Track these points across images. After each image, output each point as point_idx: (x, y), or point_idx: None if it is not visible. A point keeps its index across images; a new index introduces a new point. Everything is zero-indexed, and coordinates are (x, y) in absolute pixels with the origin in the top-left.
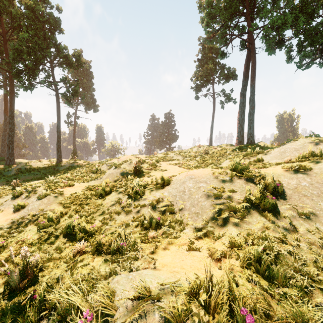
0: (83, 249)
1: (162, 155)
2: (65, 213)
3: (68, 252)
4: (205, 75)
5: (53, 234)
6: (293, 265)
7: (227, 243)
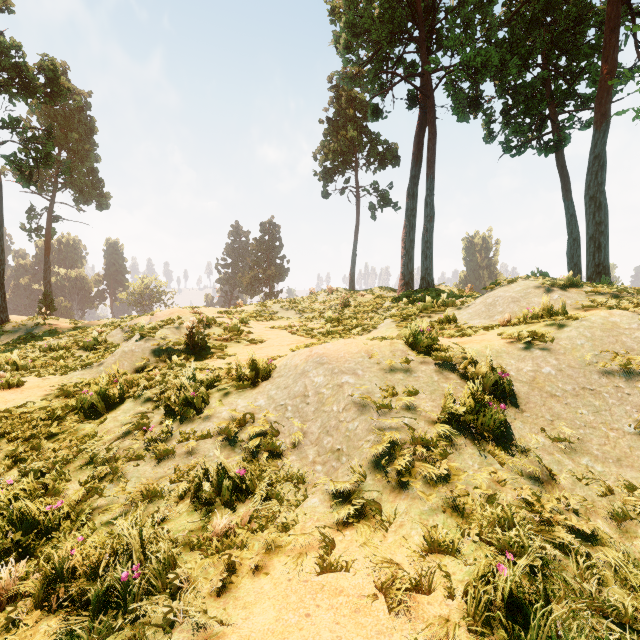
0: (8, 590)
1: (255, 308)
2: None
3: None
4: (342, 151)
5: None
6: (584, 592)
7: (418, 537)
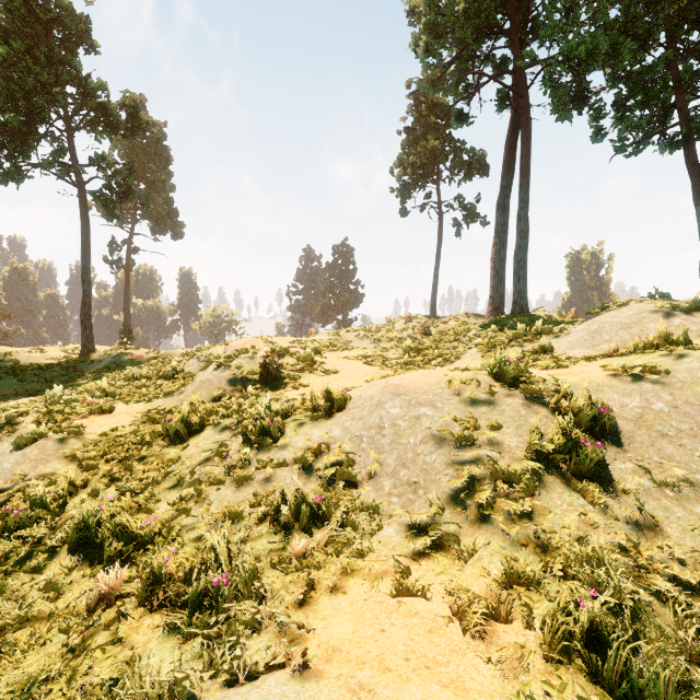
0: (115, 589)
1: (328, 337)
2: (82, 484)
3: (76, 597)
4: (422, 163)
5: (42, 544)
6: (678, 639)
7: (496, 571)
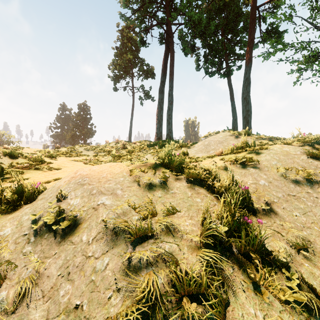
0: None
1: (67, 149)
2: None
3: None
4: (124, 65)
5: None
6: None
7: None
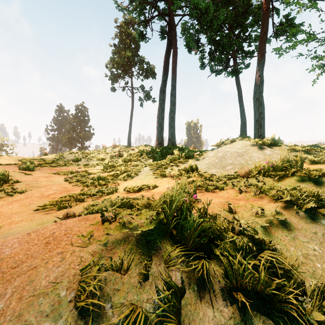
0: None
1: (54, 157)
2: None
3: None
4: (123, 64)
5: None
6: None
7: None
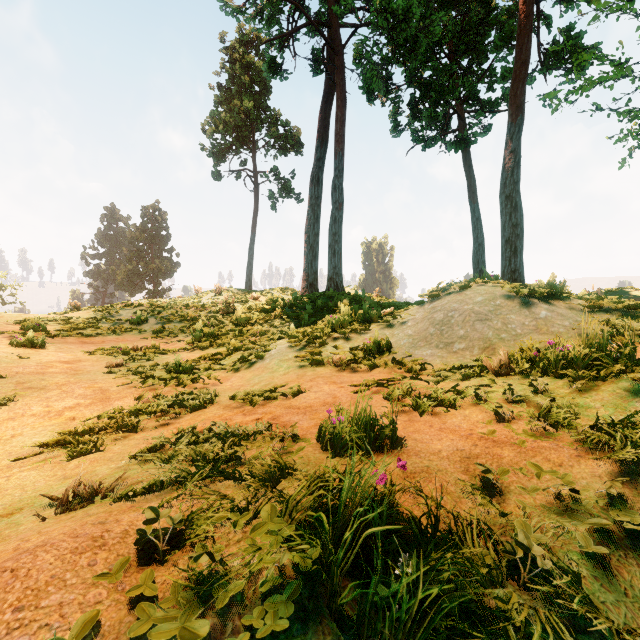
0: None
1: (93, 315)
2: None
3: None
4: (236, 125)
5: None
6: None
7: None
